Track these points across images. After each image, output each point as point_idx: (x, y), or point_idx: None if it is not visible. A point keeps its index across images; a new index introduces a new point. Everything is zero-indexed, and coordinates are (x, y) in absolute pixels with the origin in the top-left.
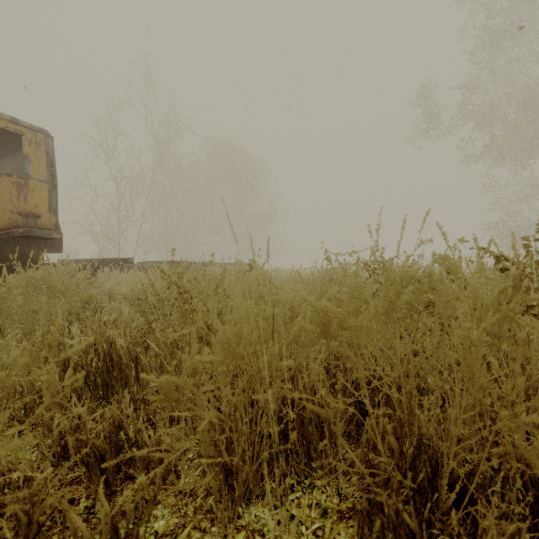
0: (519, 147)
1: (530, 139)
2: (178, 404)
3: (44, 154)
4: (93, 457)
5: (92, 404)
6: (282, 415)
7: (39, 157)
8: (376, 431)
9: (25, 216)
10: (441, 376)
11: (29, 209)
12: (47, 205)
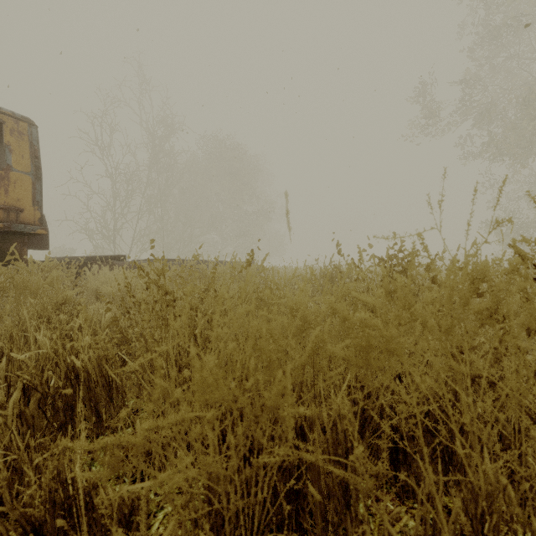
0: (518, 145)
1: (531, 136)
2: (158, 431)
3: (27, 144)
4: (21, 535)
5: (42, 440)
6: (291, 462)
7: (21, 147)
8: (440, 508)
9: (6, 210)
10: (496, 404)
11: (11, 202)
12: (31, 199)
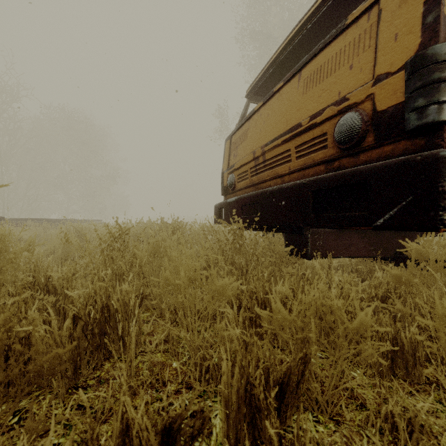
0: None
1: None
2: None
3: None
4: None
5: None
6: None
7: None
8: None
9: None
10: None
11: None
12: None
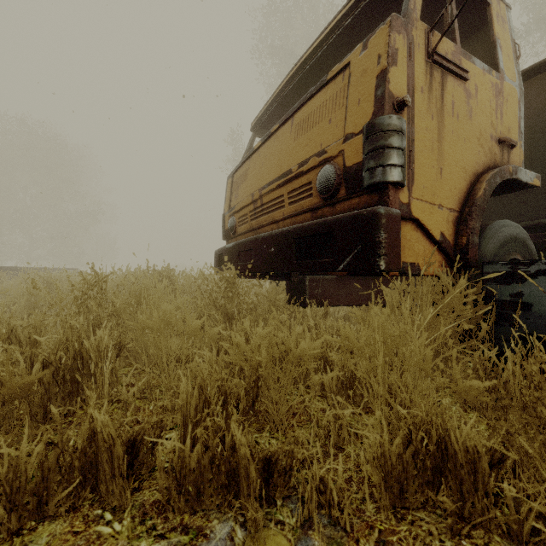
0: None
1: None
2: None
3: None
4: None
5: None
6: None
7: None
8: None
9: None
10: None
11: None
12: None
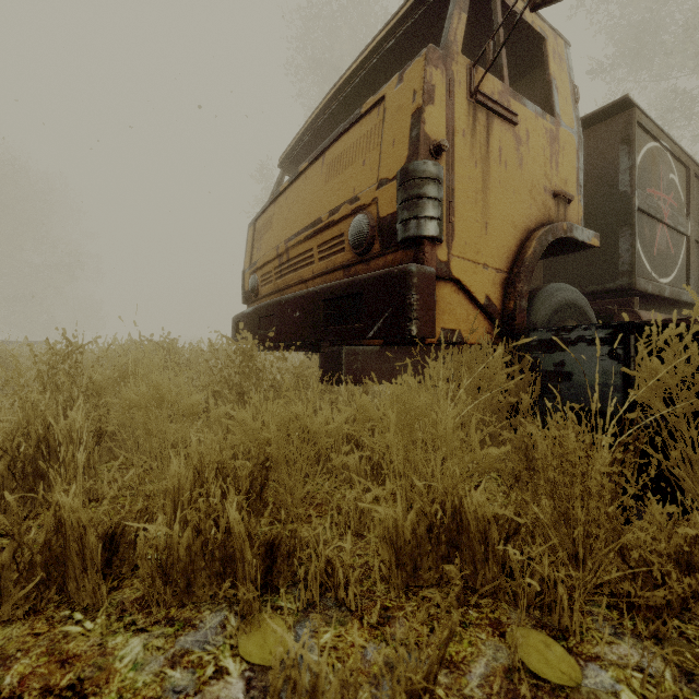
0: None
1: None
2: None
3: None
4: None
5: None
6: None
7: None
8: None
9: None
10: None
11: None
12: None
